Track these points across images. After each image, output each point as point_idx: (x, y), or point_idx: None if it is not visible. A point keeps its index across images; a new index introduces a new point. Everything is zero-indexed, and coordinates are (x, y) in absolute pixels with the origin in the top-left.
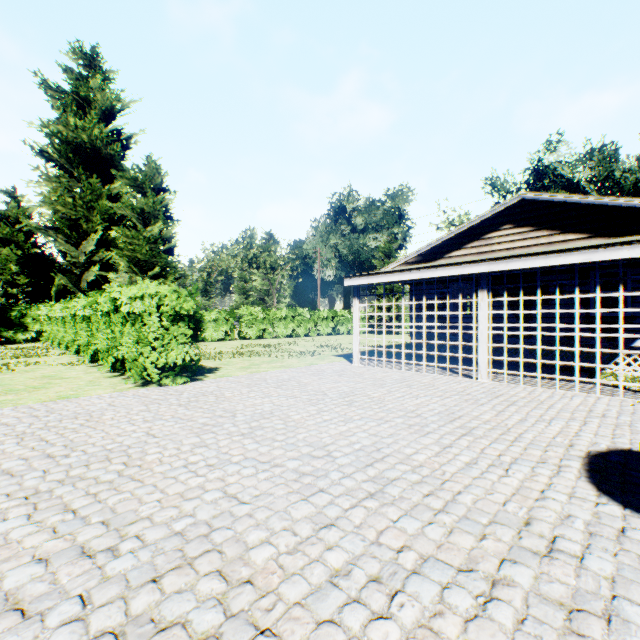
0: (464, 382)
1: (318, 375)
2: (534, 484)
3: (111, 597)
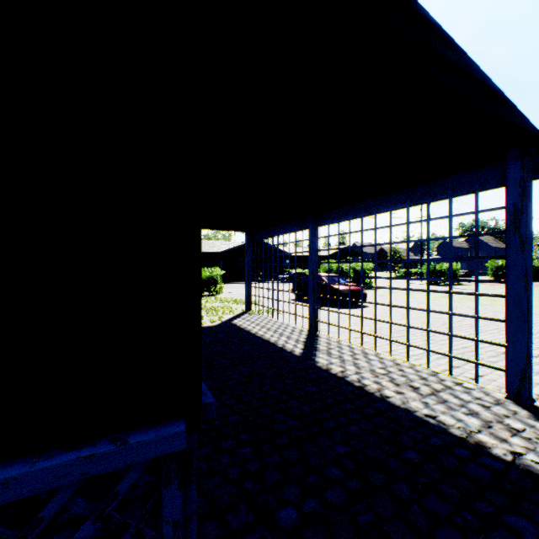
0: (336, 331)
1: (538, 356)
2: (381, 308)
3: (459, 307)
